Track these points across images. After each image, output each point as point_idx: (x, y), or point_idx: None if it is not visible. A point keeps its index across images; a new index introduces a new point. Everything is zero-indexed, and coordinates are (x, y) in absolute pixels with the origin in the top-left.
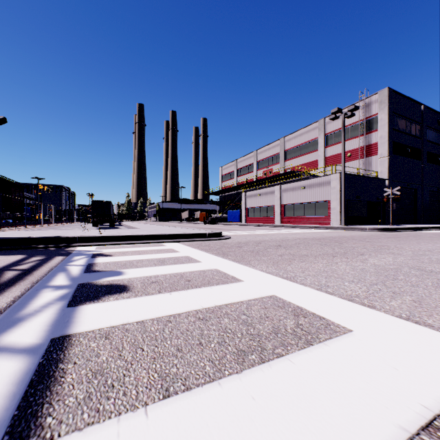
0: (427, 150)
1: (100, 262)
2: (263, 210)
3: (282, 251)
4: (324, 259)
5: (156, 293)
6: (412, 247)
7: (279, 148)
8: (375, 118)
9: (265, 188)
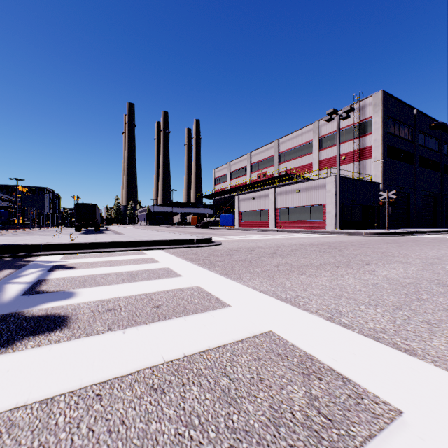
0: (419, 155)
1: (53, 278)
2: (257, 213)
3: (278, 261)
4: (327, 271)
5: (104, 330)
6: (418, 254)
7: (273, 151)
8: (369, 121)
9: (259, 191)
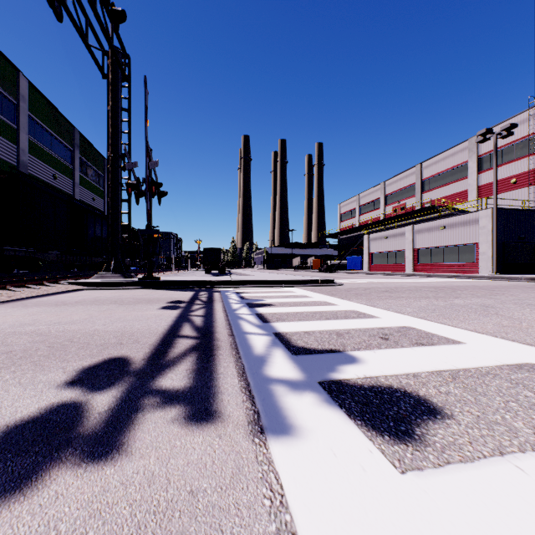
0: None
1: (245, 296)
2: (391, 255)
3: (384, 294)
4: (414, 299)
5: (289, 307)
6: (529, 295)
7: (414, 178)
8: None
9: (393, 229)
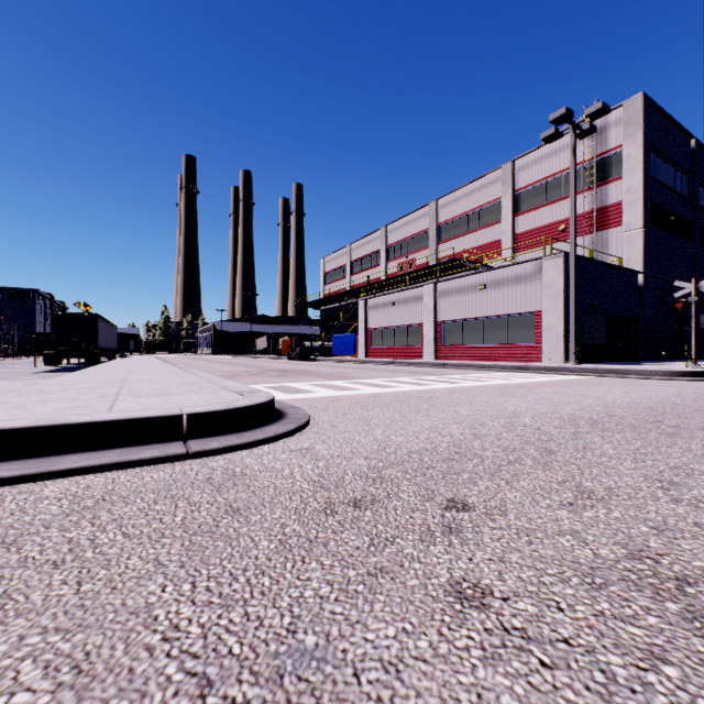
0: (698, 224)
1: None
2: (400, 332)
3: None
4: None
5: None
6: None
7: (427, 221)
8: (614, 156)
9: (404, 291)
